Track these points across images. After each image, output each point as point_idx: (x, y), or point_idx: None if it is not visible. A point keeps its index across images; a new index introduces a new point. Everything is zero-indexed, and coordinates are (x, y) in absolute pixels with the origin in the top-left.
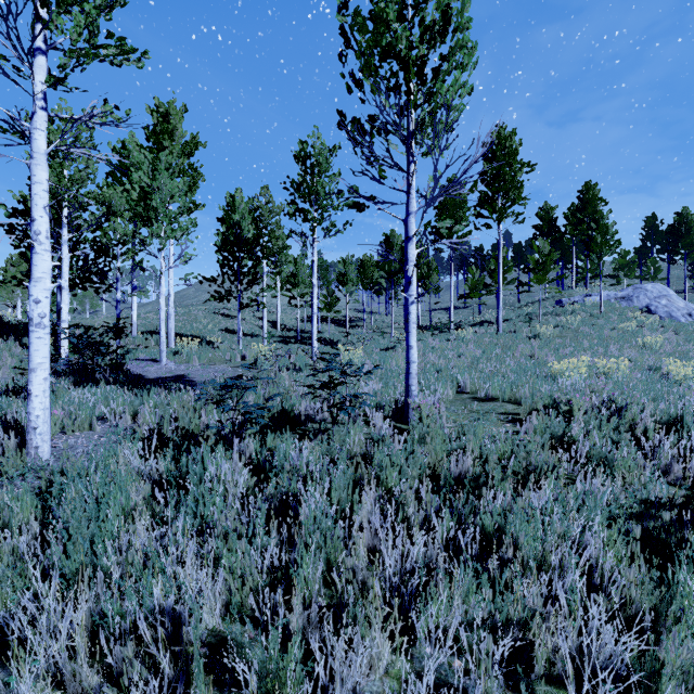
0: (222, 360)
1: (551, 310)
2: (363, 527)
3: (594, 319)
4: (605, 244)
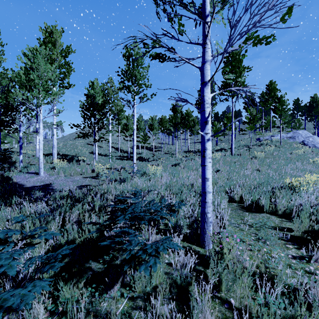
0: (78, 173)
1: (255, 143)
2: None
3: (278, 148)
4: (283, 110)
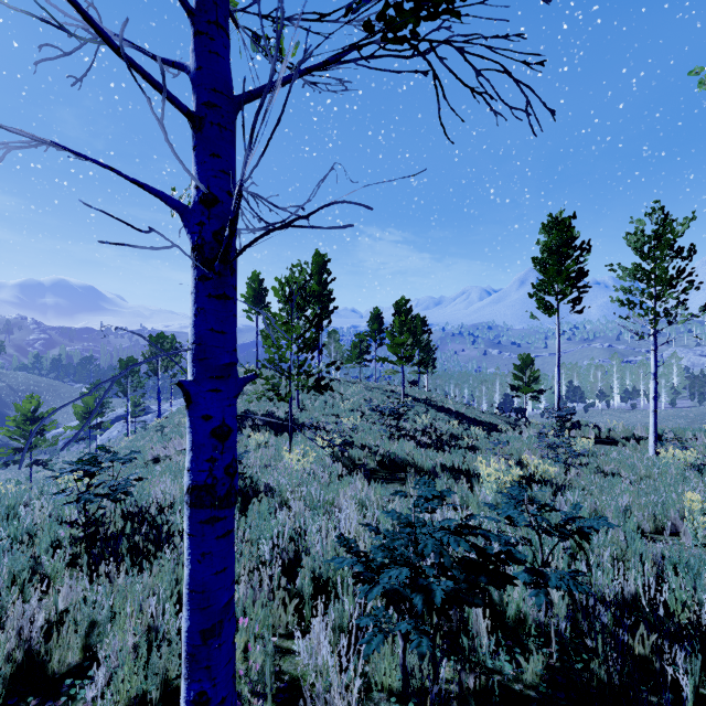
0: None
1: None
2: None
3: None
4: None
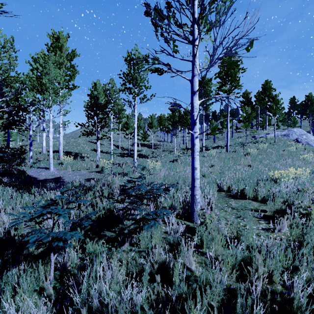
0: (84, 168)
1: (250, 141)
2: None
3: (272, 145)
4: (277, 109)
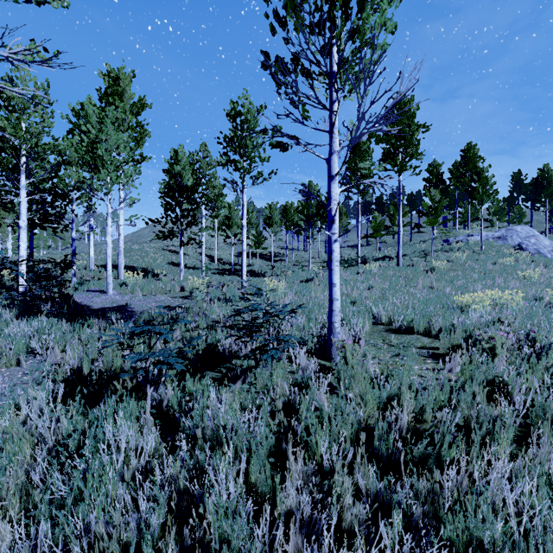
0: (162, 291)
1: (440, 247)
2: (288, 517)
3: (476, 255)
4: (485, 193)
